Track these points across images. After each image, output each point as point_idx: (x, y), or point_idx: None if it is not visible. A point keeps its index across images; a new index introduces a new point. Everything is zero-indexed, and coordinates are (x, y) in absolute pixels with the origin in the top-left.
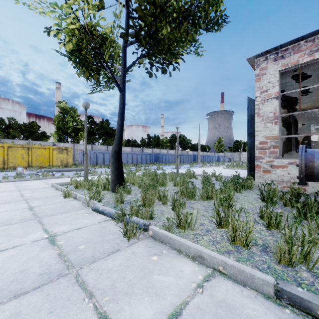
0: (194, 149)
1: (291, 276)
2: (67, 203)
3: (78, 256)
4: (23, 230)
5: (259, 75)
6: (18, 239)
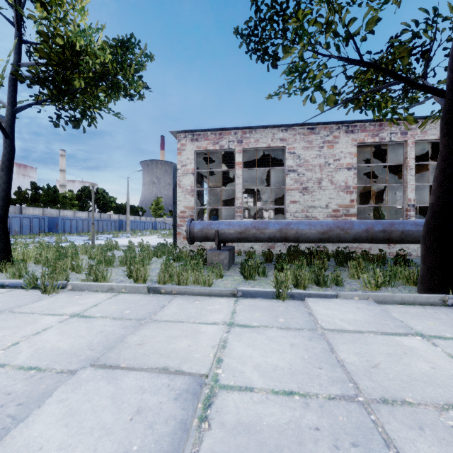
0: (121, 212)
1: None
2: None
3: (1, 308)
4: None
5: (181, 150)
6: None
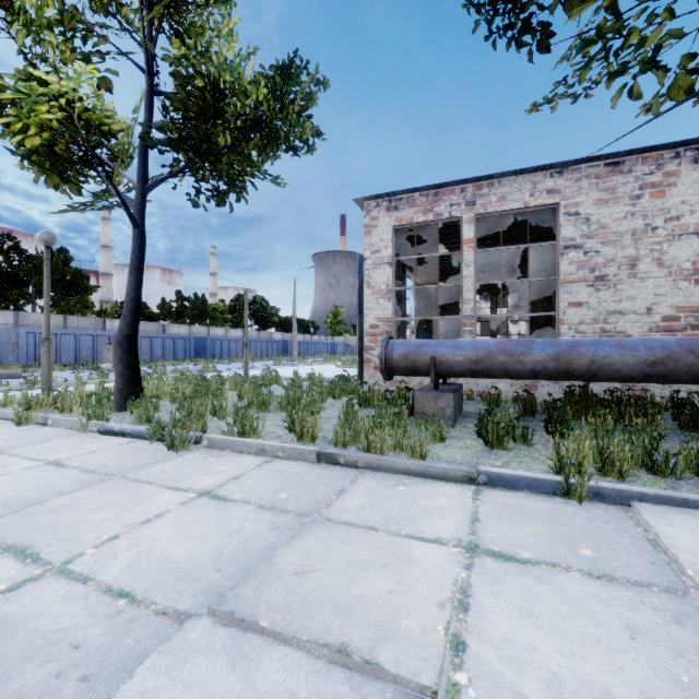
0: (286, 329)
1: None
2: (31, 431)
3: (113, 469)
4: None
5: (370, 227)
6: None
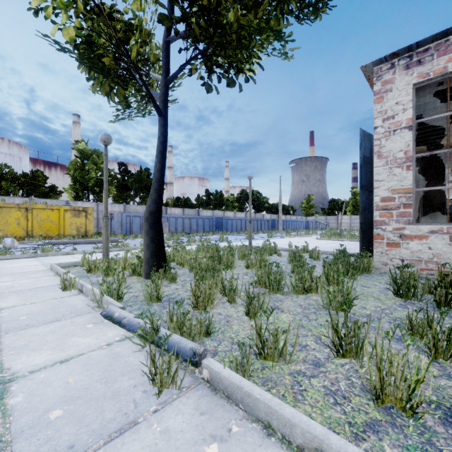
0: (273, 212)
1: None
2: (64, 300)
3: (36, 448)
4: None
5: (381, 92)
6: None
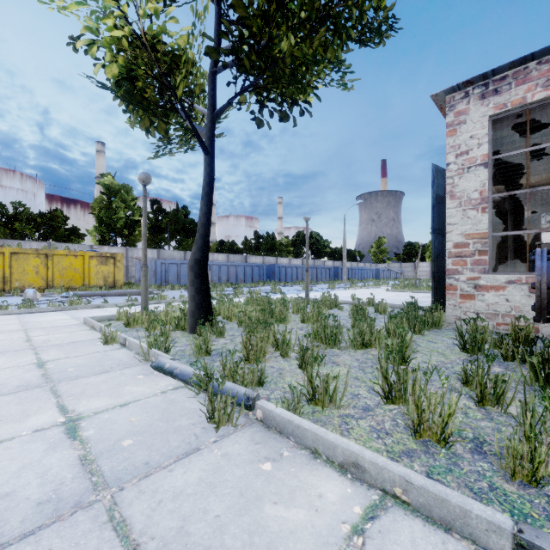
0: (336, 258)
1: (539, 508)
2: (107, 354)
3: (117, 463)
4: (20, 408)
5: (454, 124)
6: (8, 426)
